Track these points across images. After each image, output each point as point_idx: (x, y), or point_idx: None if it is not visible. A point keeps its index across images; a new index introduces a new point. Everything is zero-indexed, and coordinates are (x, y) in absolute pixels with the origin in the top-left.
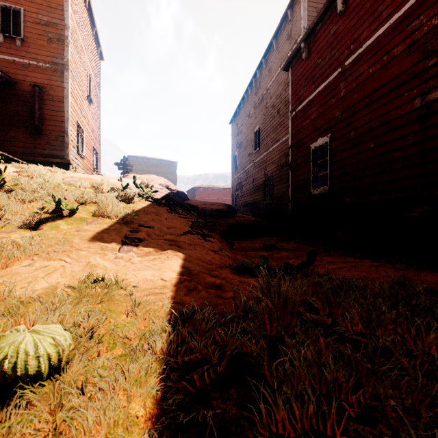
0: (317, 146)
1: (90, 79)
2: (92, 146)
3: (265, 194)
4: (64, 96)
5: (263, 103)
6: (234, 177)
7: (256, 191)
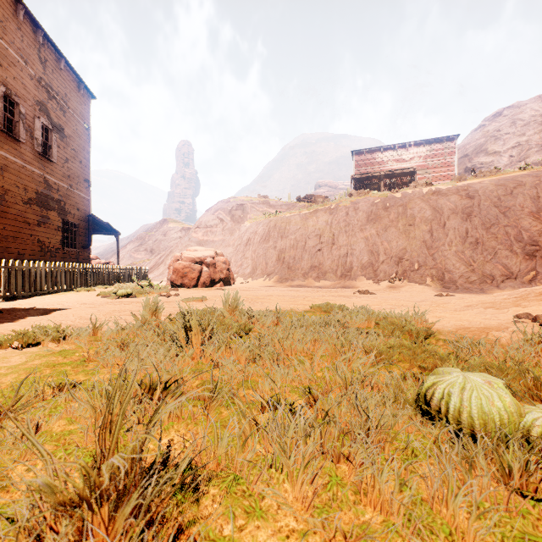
0: None
1: None
2: None
3: None
4: None
5: None
6: None
7: None
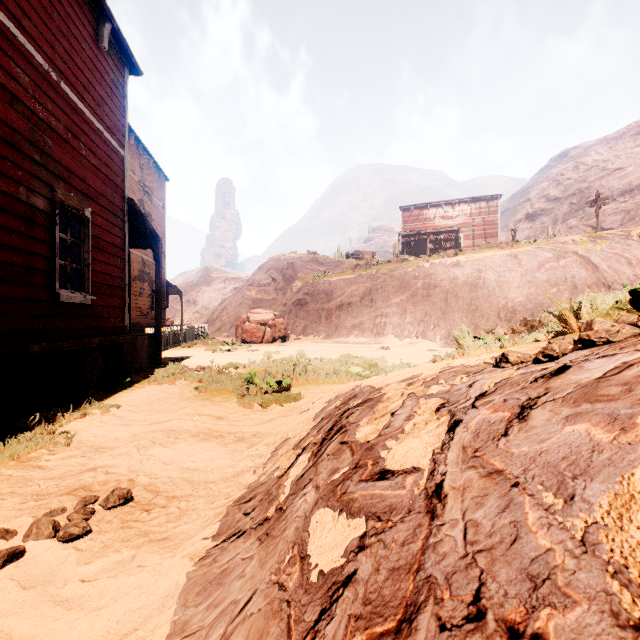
0: None
1: None
2: None
3: None
4: None
5: None
6: None
7: None
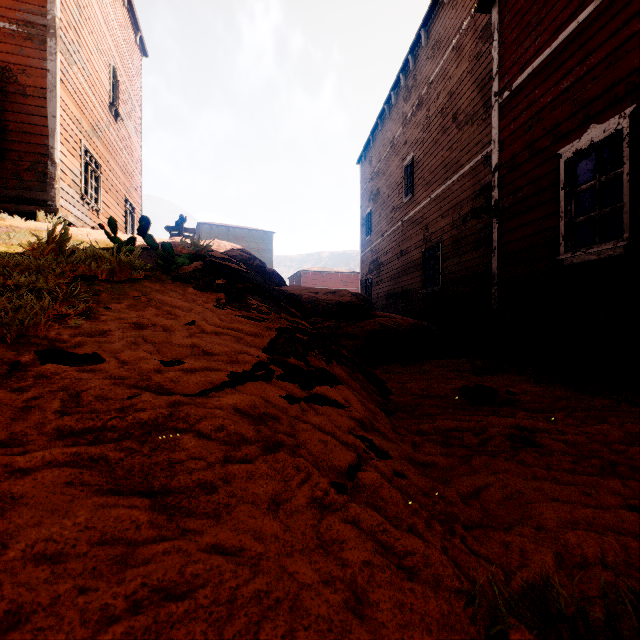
0: (582, 147)
1: (117, 78)
2: (123, 195)
3: (426, 275)
4: (47, 86)
5: (422, 111)
6: (365, 251)
7: (406, 271)
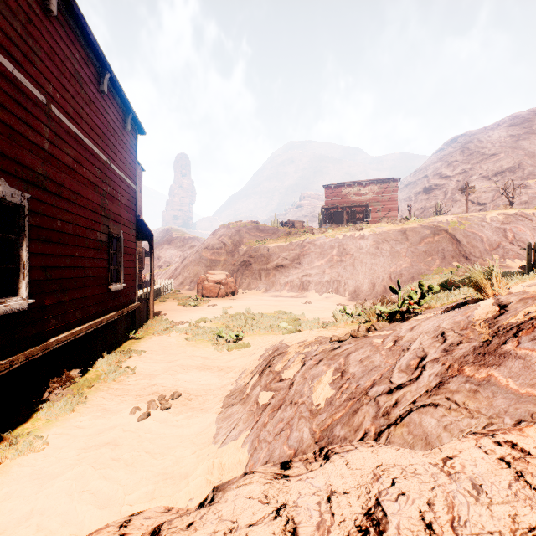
0: None
1: None
2: None
3: None
4: None
5: None
6: None
7: None
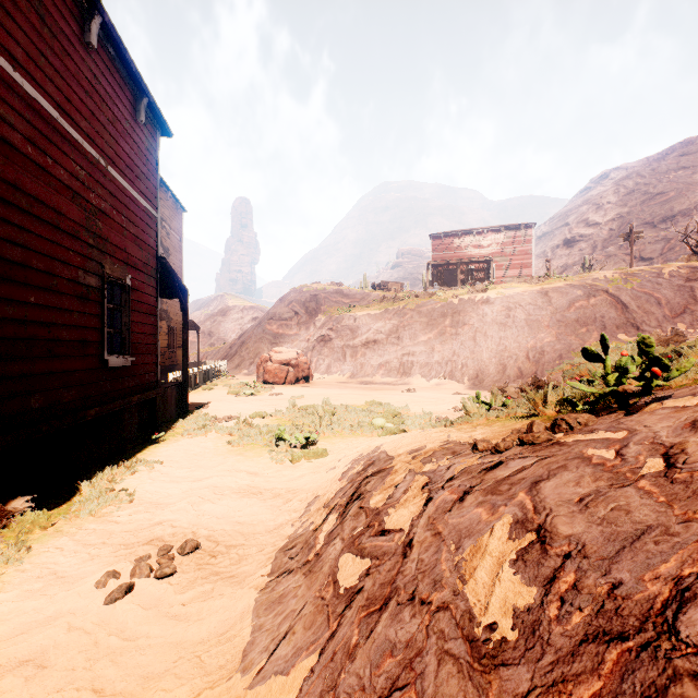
0: None
1: None
2: None
3: None
4: None
5: None
6: None
7: None
